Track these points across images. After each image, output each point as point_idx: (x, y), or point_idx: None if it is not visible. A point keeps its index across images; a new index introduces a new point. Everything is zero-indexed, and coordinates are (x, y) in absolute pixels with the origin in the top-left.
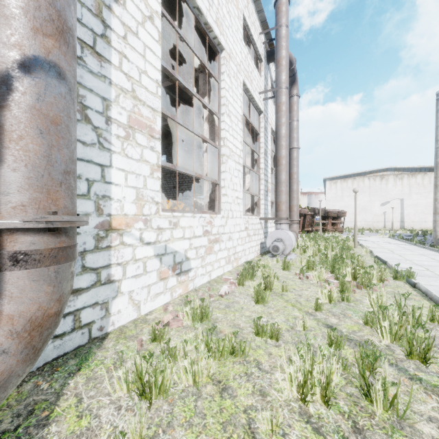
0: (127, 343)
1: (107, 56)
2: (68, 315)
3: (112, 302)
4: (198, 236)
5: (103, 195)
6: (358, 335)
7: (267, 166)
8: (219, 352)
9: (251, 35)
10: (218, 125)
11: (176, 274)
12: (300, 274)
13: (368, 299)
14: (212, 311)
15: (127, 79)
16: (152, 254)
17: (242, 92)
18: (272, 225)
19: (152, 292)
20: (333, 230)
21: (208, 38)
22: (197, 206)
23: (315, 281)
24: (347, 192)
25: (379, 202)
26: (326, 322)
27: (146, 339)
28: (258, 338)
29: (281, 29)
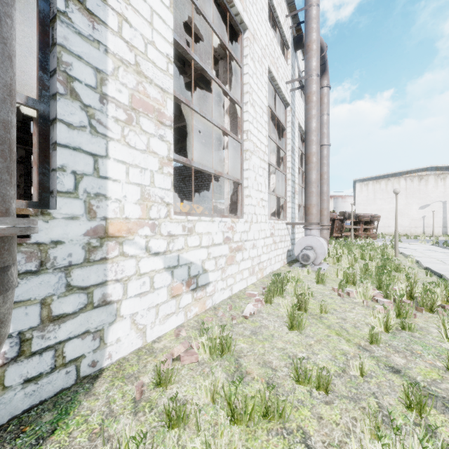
0: (123, 388)
1: (101, 16)
2: (47, 351)
3: (109, 328)
4: (218, 244)
5: (97, 193)
6: (442, 387)
7: (294, 165)
8: (247, 414)
9: (277, 17)
10: (240, 116)
11: (191, 290)
12: (338, 290)
13: (442, 330)
14: (236, 343)
15: (128, 48)
16: (161, 266)
17: (267, 80)
18: (299, 230)
19: (161, 313)
20: (365, 236)
21: (229, 14)
22: (216, 210)
23: (359, 299)
24: (380, 194)
25: (417, 205)
26: (388, 362)
27: (149, 381)
28: (299, 387)
29: (311, 9)
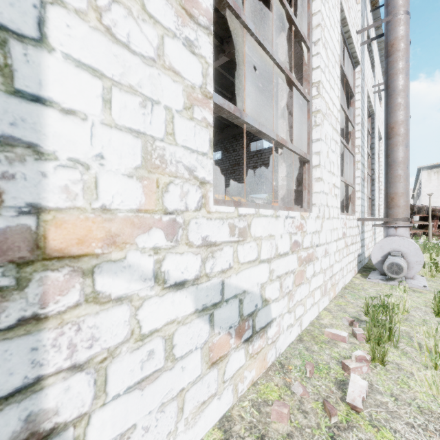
0: None
1: None
2: None
3: None
4: (283, 253)
5: (4, 138)
6: None
7: (363, 143)
8: None
9: None
10: (308, 62)
11: (244, 341)
12: None
13: None
14: None
15: None
16: (190, 309)
17: (339, 19)
18: (368, 228)
19: (190, 405)
20: None
21: None
22: None
23: None
24: None
25: None
26: None
27: None
28: None
29: None
